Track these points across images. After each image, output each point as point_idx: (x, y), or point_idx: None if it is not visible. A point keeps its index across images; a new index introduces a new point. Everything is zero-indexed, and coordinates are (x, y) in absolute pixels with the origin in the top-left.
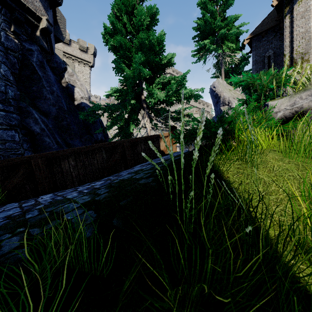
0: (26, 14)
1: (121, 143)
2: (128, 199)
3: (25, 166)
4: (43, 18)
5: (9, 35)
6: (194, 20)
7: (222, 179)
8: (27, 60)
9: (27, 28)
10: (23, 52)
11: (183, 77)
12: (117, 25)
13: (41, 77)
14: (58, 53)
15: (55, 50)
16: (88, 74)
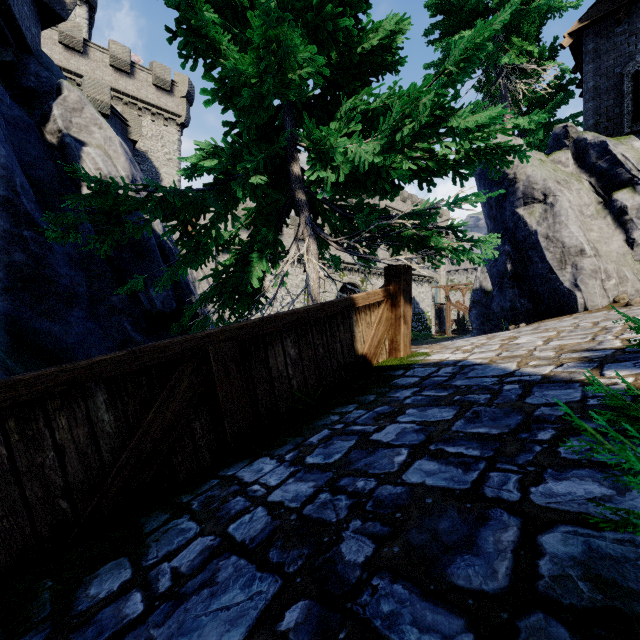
0: None
1: (194, 347)
2: None
3: None
4: None
5: None
6: None
7: None
8: None
9: None
10: None
11: (466, 56)
12: None
13: None
14: (99, 90)
15: (91, 82)
16: (175, 143)
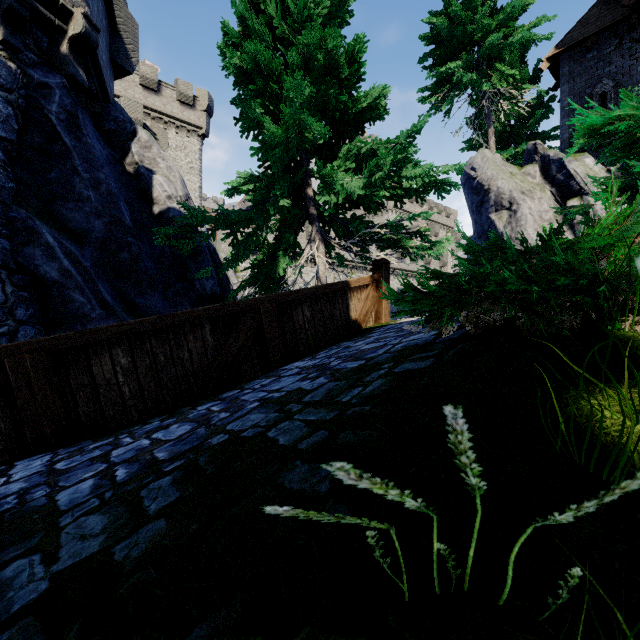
0: (33, 2)
1: (253, 304)
2: (222, 613)
3: None
4: (75, 12)
5: None
6: (425, 19)
7: None
8: (37, 110)
9: (38, 35)
10: (28, 91)
11: (409, 135)
12: (246, 17)
13: (69, 148)
14: (133, 110)
15: (127, 103)
16: (196, 153)
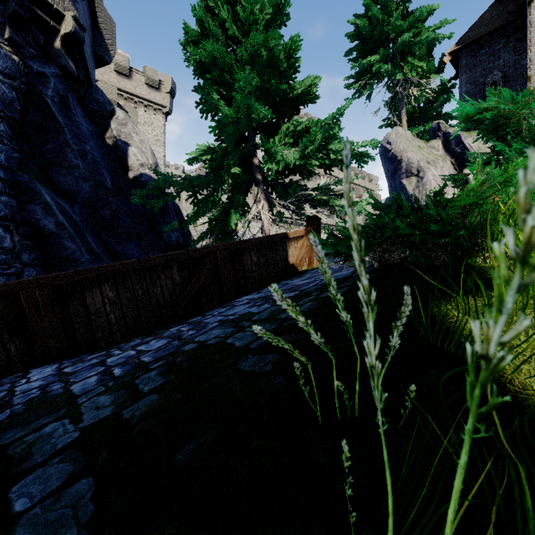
0: (33, 7)
1: (211, 251)
2: (202, 437)
3: (6, 305)
4: (66, 15)
5: (0, 46)
6: (350, 21)
7: (502, 390)
8: (35, 94)
9: (36, 33)
10: (28, 79)
11: (335, 118)
12: (205, 21)
13: (62, 125)
14: (109, 92)
15: (104, 86)
16: (161, 128)
